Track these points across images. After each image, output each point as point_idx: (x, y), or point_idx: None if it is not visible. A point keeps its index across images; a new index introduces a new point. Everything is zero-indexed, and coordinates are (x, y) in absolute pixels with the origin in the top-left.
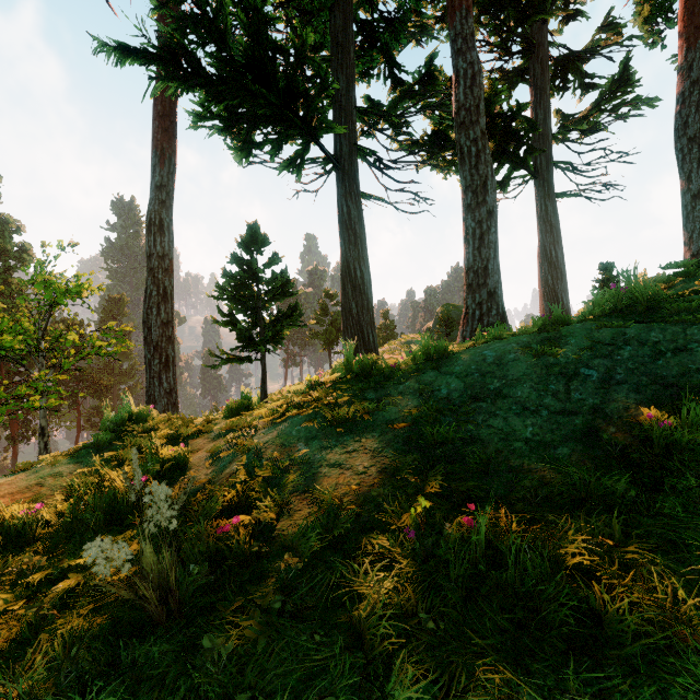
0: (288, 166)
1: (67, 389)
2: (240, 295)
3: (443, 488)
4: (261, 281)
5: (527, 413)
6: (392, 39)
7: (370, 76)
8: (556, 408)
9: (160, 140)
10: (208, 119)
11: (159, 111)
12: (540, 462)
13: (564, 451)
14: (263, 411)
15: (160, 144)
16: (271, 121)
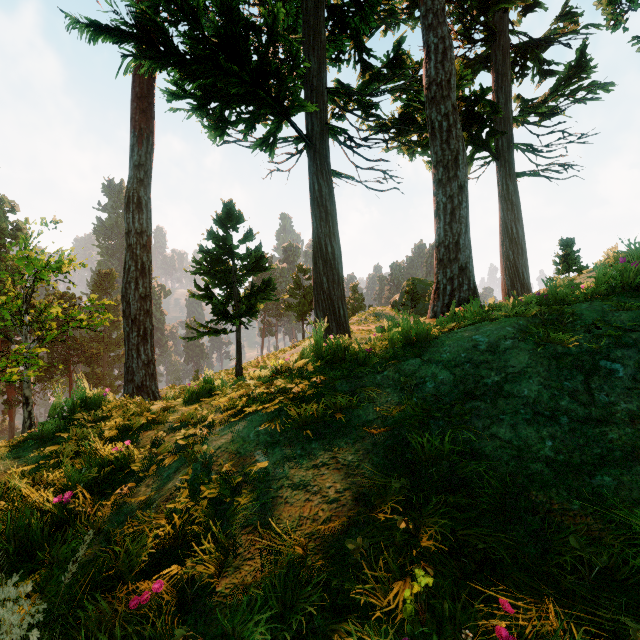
0: (261, 145)
1: (59, 357)
2: (216, 270)
3: (444, 534)
4: (236, 257)
5: (541, 420)
6: (361, 23)
7: (340, 61)
8: (578, 414)
9: (138, 121)
10: (182, 98)
11: (137, 92)
12: (576, 498)
13: (606, 481)
14: (222, 400)
15: (138, 125)
16: (244, 101)
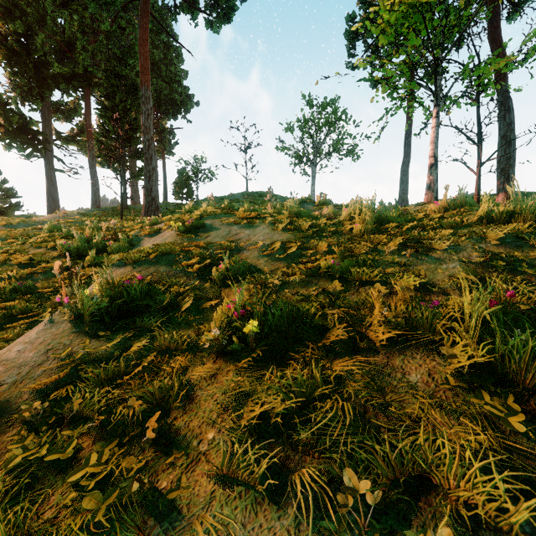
0: (26, 155)
1: None
2: None
3: None
4: (1, 190)
5: None
6: (67, 120)
7: (53, 115)
8: None
9: None
10: None
11: None
12: None
13: None
14: None
15: None
16: (22, 142)
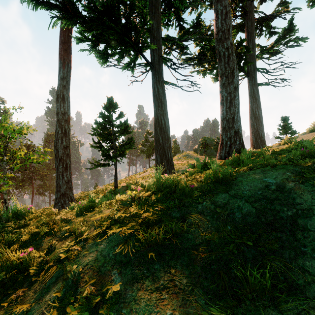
0: (127, 67)
1: (27, 176)
2: (104, 133)
3: None
4: (114, 126)
5: None
6: (179, 4)
7: (168, 25)
8: None
9: (62, 55)
10: (84, 41)
11: (62, 40)
12: None
13: None
14: (97, 217)
15: (62, 57)
16: (118, 43)
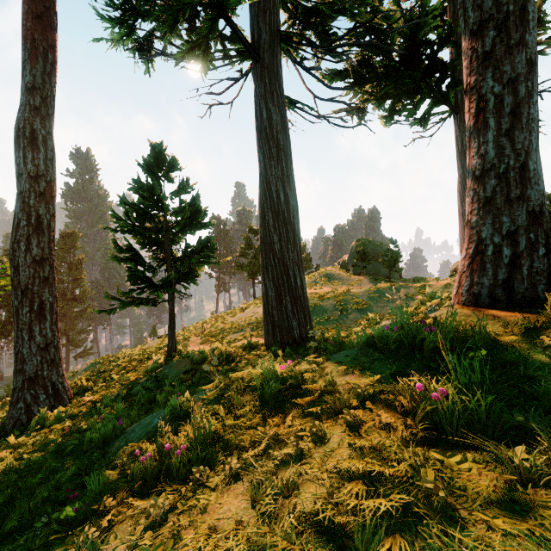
0: (188, 53)
1: None
2: (143, 227)
3: None
4: (167, 211)
5: None
6: None
7: None
8: None
9: (30, 29)
10: None
11: None
12: None
13: None
14: None
15: (30, 34)
16: None
